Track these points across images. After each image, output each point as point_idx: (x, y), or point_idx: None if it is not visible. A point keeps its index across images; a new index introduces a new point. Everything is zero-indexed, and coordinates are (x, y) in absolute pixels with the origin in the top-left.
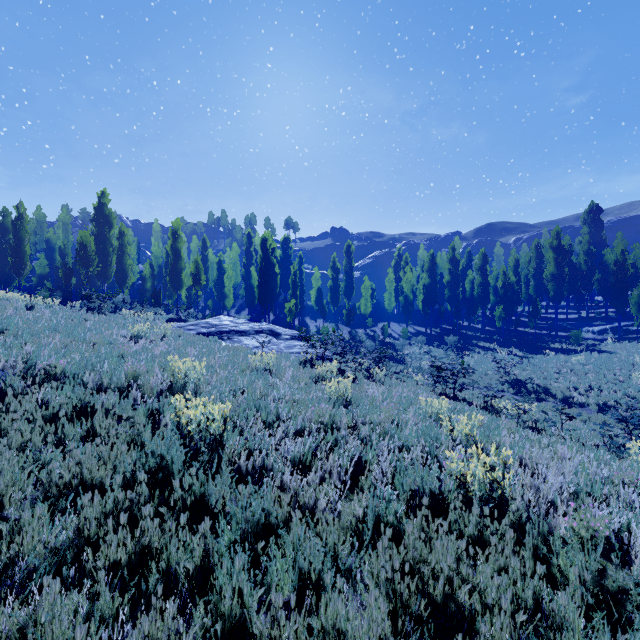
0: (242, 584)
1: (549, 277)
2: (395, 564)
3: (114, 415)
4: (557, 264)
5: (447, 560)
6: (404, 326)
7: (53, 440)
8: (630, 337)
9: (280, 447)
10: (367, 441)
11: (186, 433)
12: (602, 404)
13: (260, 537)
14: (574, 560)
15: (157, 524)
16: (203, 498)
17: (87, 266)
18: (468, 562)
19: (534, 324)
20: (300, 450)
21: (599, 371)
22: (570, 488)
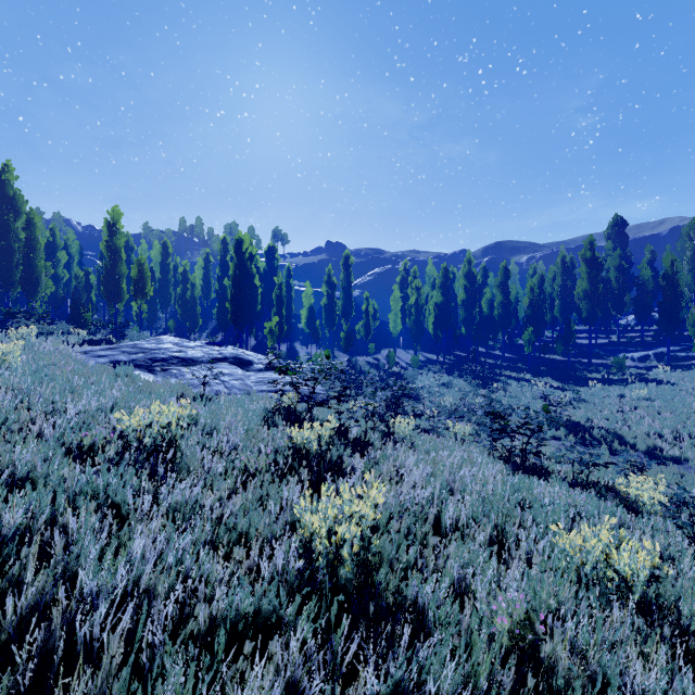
0: None
1: (582, 295)
2: None
3: None
4: (591, 279)
5: None
6: (412, 353)
7: None
8: (681, 365)
9: None
10: None
11: None
12: None
13: None
14: None
15: None
16: None
17: None
18: None
19: (562, 350)
20: None
21: (676, 409)
22: None
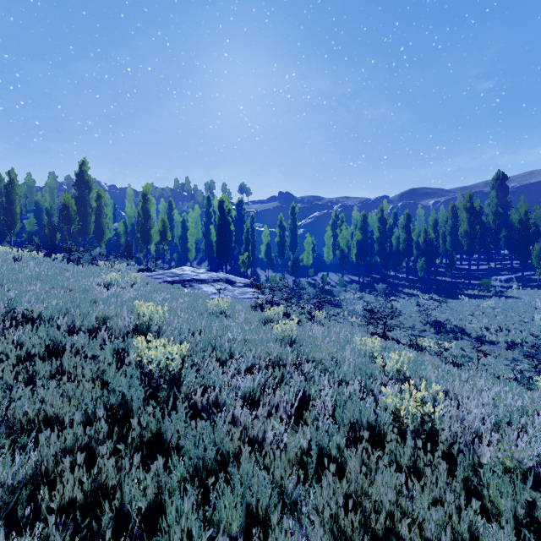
0: (192, 523)
1: (463, 234)
2: (339, 501)
3: (84, 354)
4: (470, 223)
5: (388, 496)
6: (340, 275)
7: (25, 378)
8: (532, 285)
9: (232, 383)
10: (310, 377)
11: (146, 371)
12: (510, 342)
13: (211, 471)
14: (505, 492)
15: (112, 462)
16: (159, 433)
17: (69, 224)
18: (407, 496)
19: (450, 274)
20: (250, 386)
21: (507, 314)
22: (491, 418)
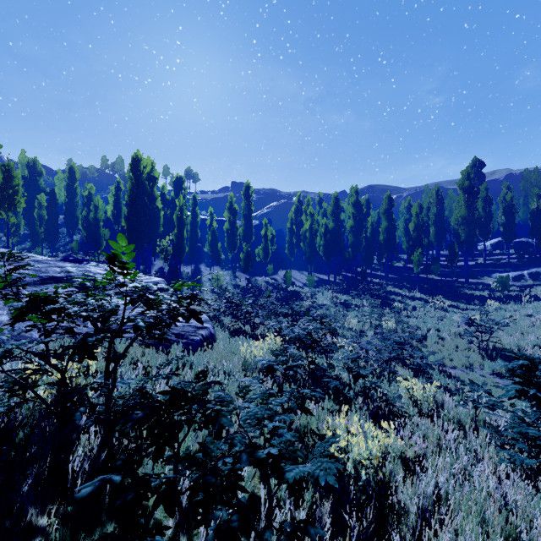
0: None
1: (460, 220)
2: None
3: None
4: (468, 206)
5: None
6: (305, 273)
7: None
8: None
9: None
10: None
11: None
12: None
13: None
14: None
15: None
16: None
17: None
18: None
19: (439, 270)
20: None
21: None
22: None
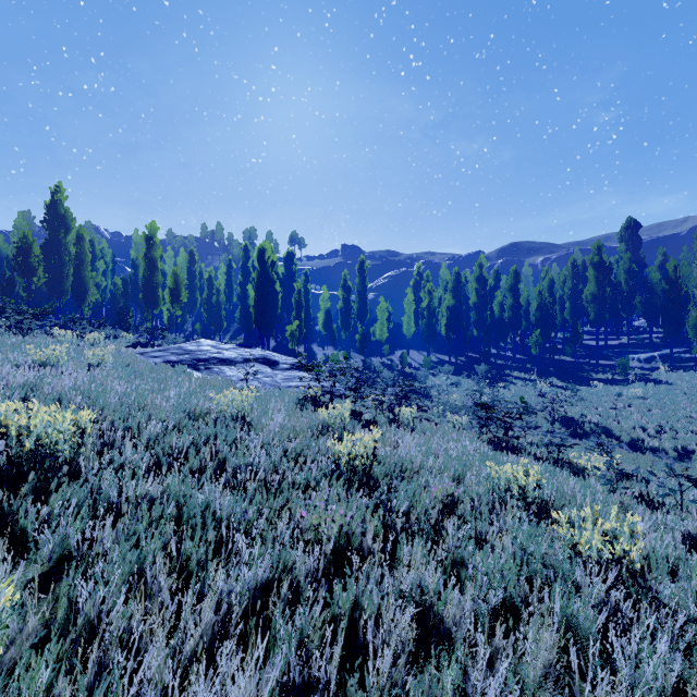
0: None
1: (589, 298)
2: None
3: None
4: (598, 283)
5: None
6: (425, 354)
7: None
8: (684, 366)
9: None
10: (428, 606)
11: None
12: (680, 449)
13: None
14: None
15: None
16: None
17: (27, 276)
18: None
19: (571, 351)
20: None
21: (665, 406)
22: None
